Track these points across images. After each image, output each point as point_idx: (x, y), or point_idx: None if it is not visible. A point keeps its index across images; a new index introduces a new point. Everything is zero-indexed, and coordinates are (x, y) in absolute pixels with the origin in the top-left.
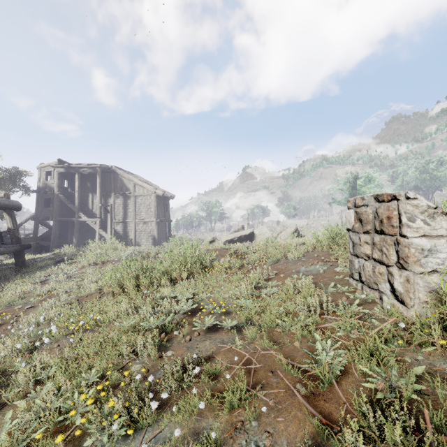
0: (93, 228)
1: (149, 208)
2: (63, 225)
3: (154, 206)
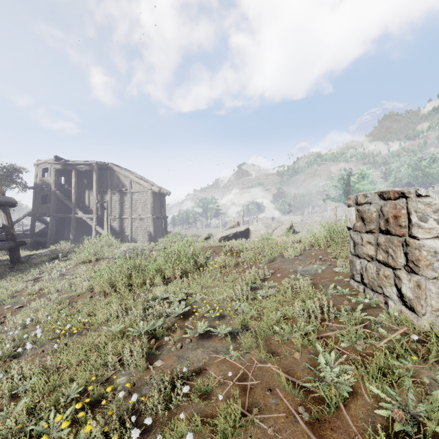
0: (89, 224)
1: (145, 204)
2: (60, 222)
3: (150, 202)
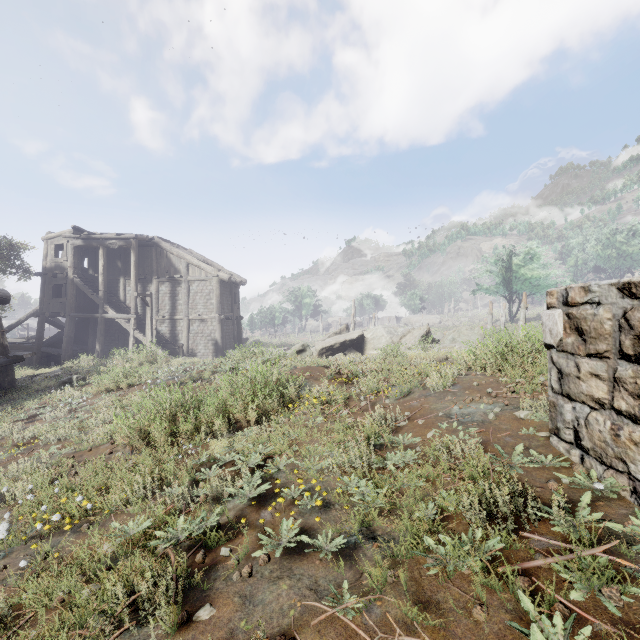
0: (125, 329)
1: (209, 299)
2: (82, 325)
3: (216, 296)
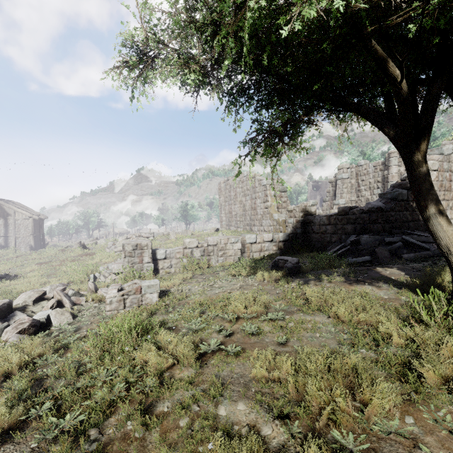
0: None
1: (28, 227)
2: None
3: (32, 226)
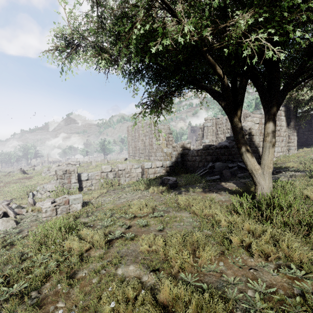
0: None
1: None
2: None
3: None
